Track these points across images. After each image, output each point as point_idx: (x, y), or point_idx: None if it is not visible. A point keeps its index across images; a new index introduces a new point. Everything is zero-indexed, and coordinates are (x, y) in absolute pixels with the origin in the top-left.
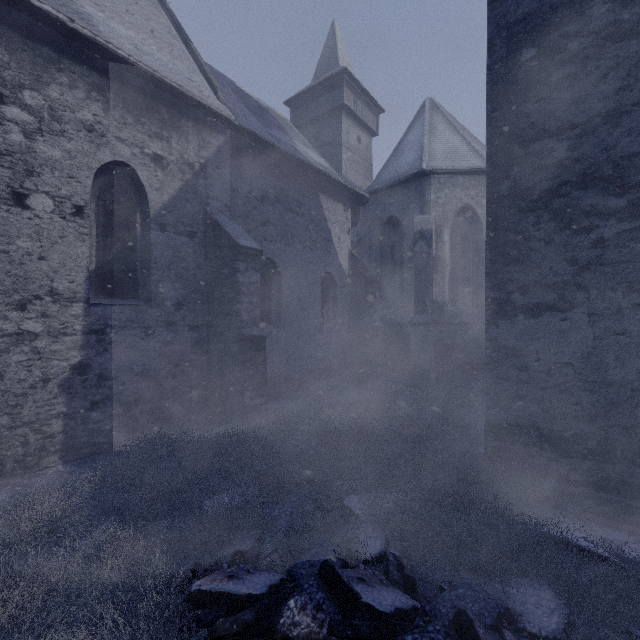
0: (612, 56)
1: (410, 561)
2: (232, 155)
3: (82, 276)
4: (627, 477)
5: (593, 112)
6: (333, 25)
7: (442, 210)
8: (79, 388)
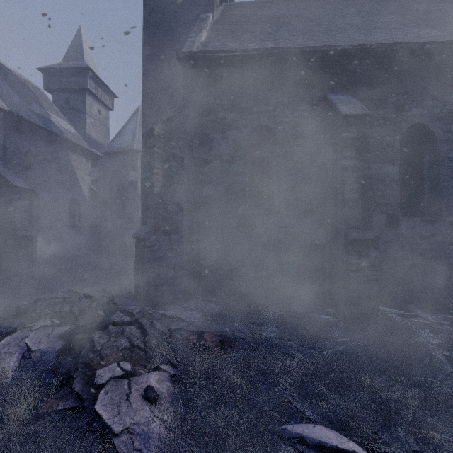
0: None
1: None
2: (3, 125)
3: None
4: None
5: None
6: (80, 29)
7: None
8: None
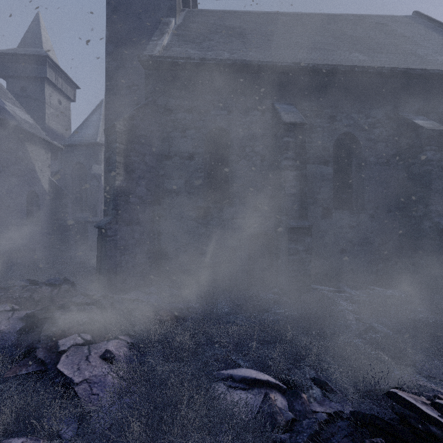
0: None
1: None
2: None
3: None
4: None
5: None
6: (38, 15)
7: None
8: None
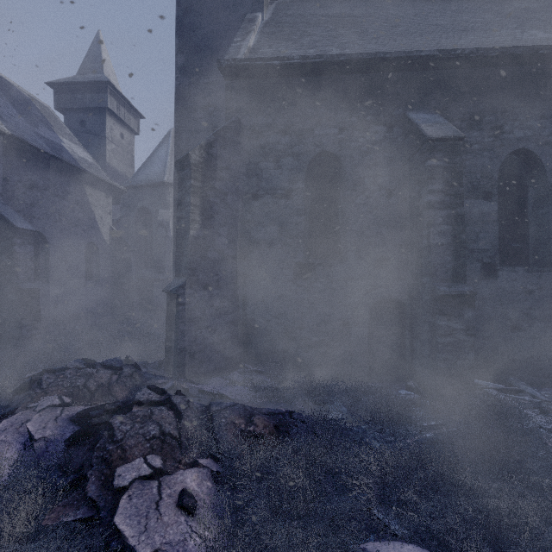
0: None
1: None
2: (3, 152)
3: None
4: None
5: None
6: (98, 35)
7: None
8: None
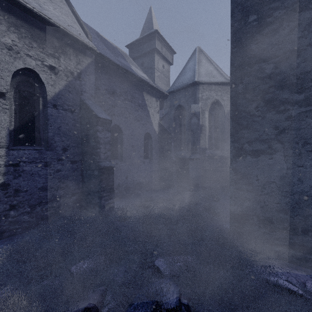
0: (296, 20)
1: (193, 304)
2: (96, 69)
3: (4, 133)
4: (304, 242)
5: (286, 49)
6: (150, 8)
7: (204, 102)
8: (2, 198)
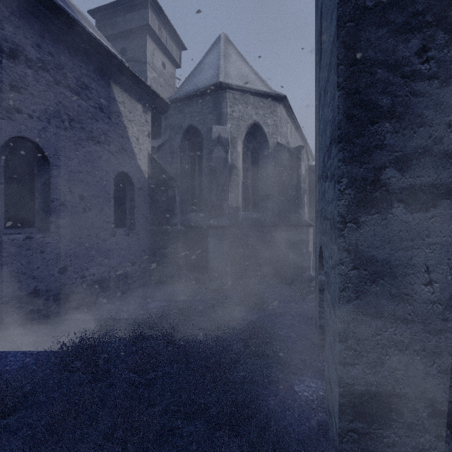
0: None
1: None
2: None
3: None
4: None
5: None
6: None
7: (236, 123)
8: None
